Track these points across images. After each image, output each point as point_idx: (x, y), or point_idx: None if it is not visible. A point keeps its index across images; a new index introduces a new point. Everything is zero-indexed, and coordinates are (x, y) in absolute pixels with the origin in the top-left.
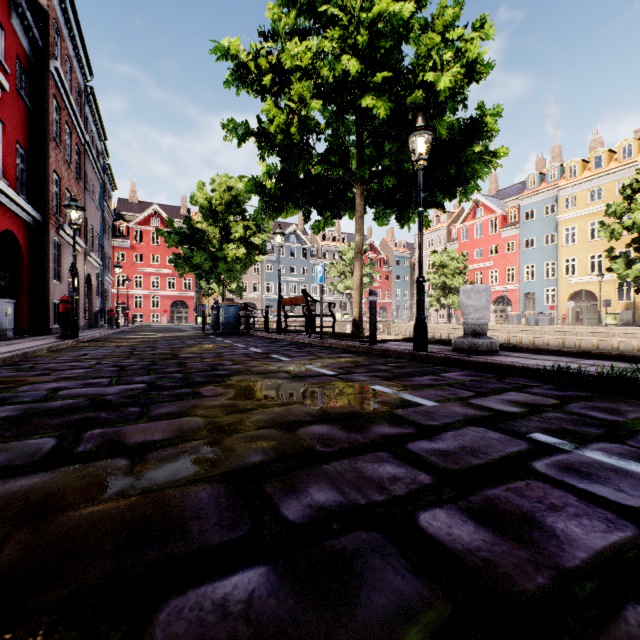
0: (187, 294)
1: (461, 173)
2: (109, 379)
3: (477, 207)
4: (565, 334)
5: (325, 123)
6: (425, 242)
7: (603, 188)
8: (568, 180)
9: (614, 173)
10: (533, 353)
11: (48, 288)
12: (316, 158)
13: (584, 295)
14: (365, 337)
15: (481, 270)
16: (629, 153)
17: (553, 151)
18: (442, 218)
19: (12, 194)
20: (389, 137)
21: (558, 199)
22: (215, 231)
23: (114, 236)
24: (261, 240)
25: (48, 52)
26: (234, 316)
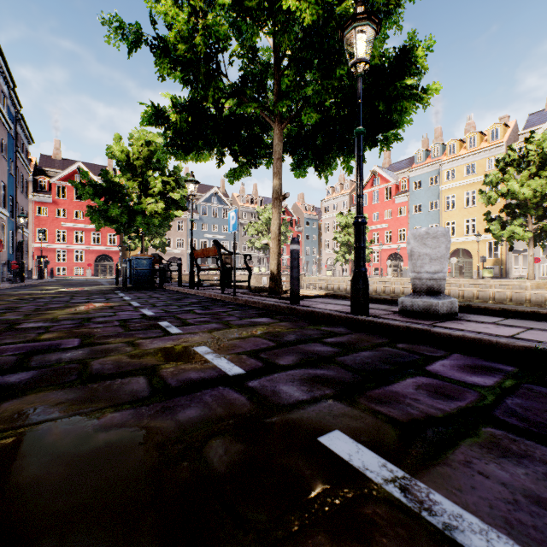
0: (112, 249)
1: (388, 113)
2: None
3: (374, 177)
4: (451, 285)
5: (238, 44)
6: (331, 206)
7: (476, 164)
8: (448, 156)
9: (485, 151)
10: (499, 315)
11: None
12: (229, 89)
13: (461, 253)
14: (283, 292)
15: (378, 231)
16: (496, 135)
17: (436, 132)
18: (345, 186)
19: None
20: (311, 66)
21: (441, 172)
22: (134, 186)
23: (35, 191)
24: (180, 196)
25: None
26: (146, 269)
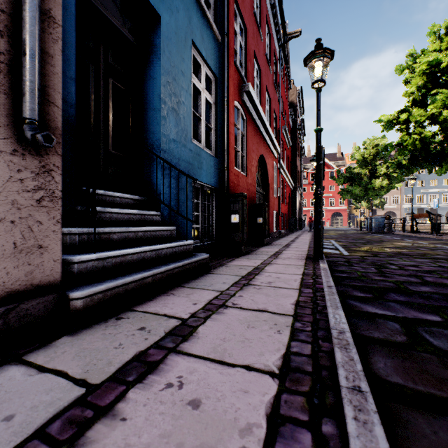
0: (341, 208)
1: None
2: (354, 240)
3: None
4: None
5: (438, 130)
6: None
7: None
8: None
9: None
10: None
11: (296, 212)
12: (433, 144)
13: None
14: None
15: None
16: None
17: None
18: None
19: (291, 181)
20: None
21: None
22: (365, 171)
23: None
24: None
25: (296, 121)
26: (381, 223)
